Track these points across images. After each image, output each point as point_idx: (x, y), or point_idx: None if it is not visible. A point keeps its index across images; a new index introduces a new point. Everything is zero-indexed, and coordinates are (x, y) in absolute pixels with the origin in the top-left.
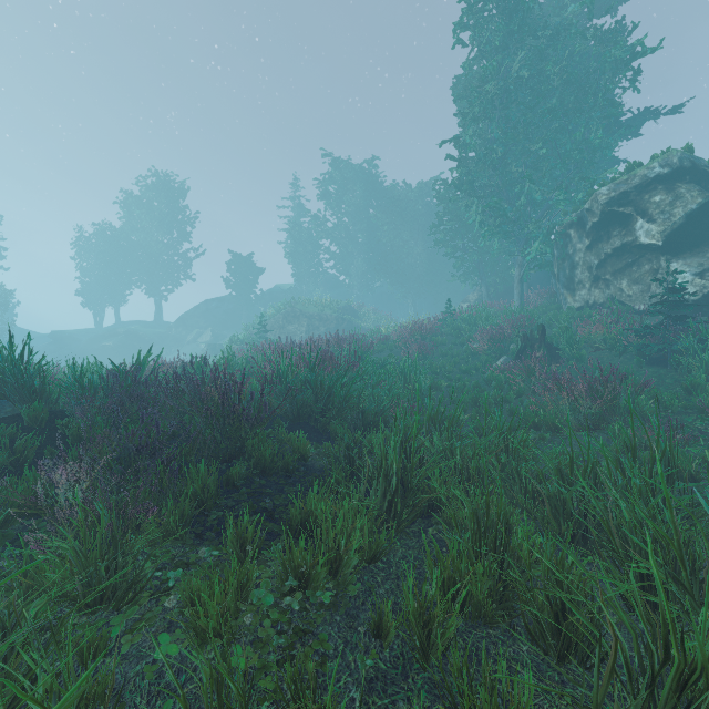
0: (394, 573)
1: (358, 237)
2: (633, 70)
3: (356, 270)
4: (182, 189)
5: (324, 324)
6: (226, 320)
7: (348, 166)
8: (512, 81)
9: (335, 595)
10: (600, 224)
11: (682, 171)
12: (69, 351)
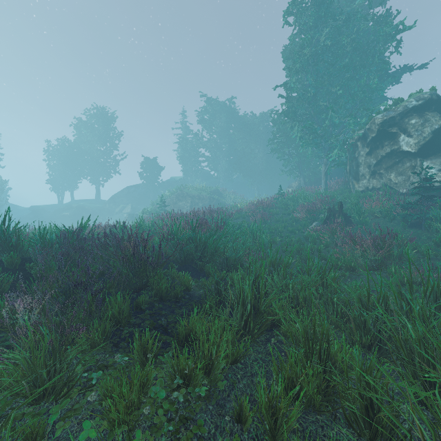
0: (249, 371)
1: (223, 147)
2: (397, 40)
3: (221, 168)
4: (112, 117)
5: (201, 201)
6: (140, 199)
7: (216, 103)
8: (320, 47)
9: (208, 389)
10: (377, 138)
11: (429, 104)
12: (42, 218)
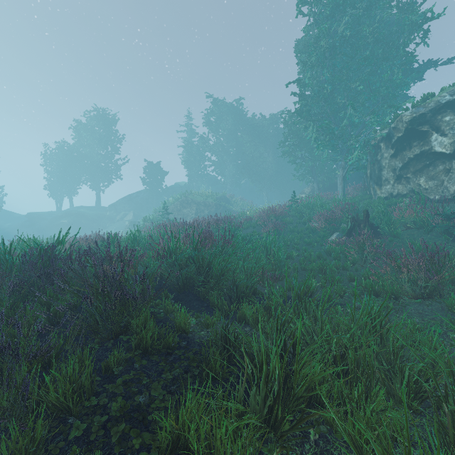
0: None
1: (230, 151)
2: (424, 30)
3: (228, 173)
4: (114, 119)
5: (207, 208)
6: (143, 206)
7: (223, 104)
8: (338, 38)
9: None
10: (404, 137)
11: None
12: (38, 226)
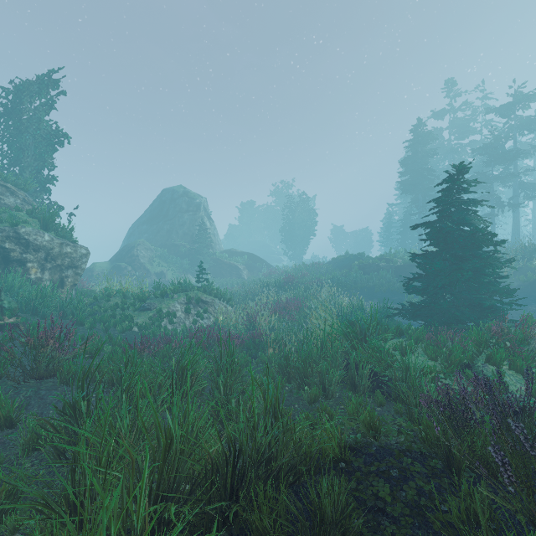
0: None
1: None
2: None
3: None
4: None
5: None
6: None
7: None
8: None
9: None
10: None
11: None
12: None
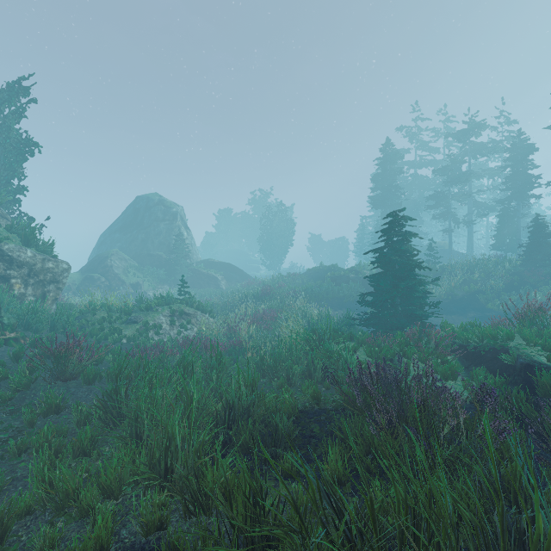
0: None
1: None
2: None
3: None
4: None
5: None
6: None
7: None
8: None
9: None
10: None
11: None
12: None
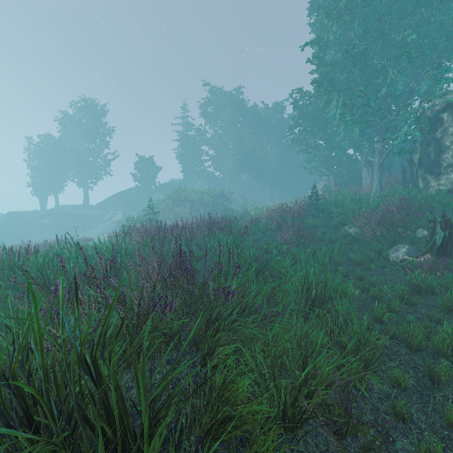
0: None
1: (229, 144)
2: None
3: (227, 168)
4: (103, 111)
5: (203, 206)
6: (134, 204)
7: (222, 93)
8: None
9: None
10: None
11: None
12: (18, 227)
